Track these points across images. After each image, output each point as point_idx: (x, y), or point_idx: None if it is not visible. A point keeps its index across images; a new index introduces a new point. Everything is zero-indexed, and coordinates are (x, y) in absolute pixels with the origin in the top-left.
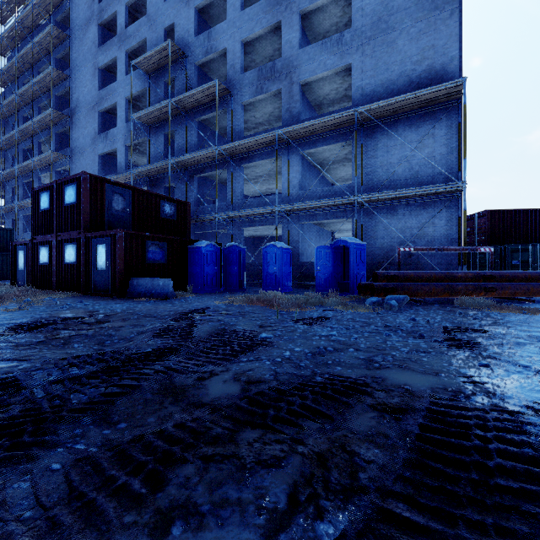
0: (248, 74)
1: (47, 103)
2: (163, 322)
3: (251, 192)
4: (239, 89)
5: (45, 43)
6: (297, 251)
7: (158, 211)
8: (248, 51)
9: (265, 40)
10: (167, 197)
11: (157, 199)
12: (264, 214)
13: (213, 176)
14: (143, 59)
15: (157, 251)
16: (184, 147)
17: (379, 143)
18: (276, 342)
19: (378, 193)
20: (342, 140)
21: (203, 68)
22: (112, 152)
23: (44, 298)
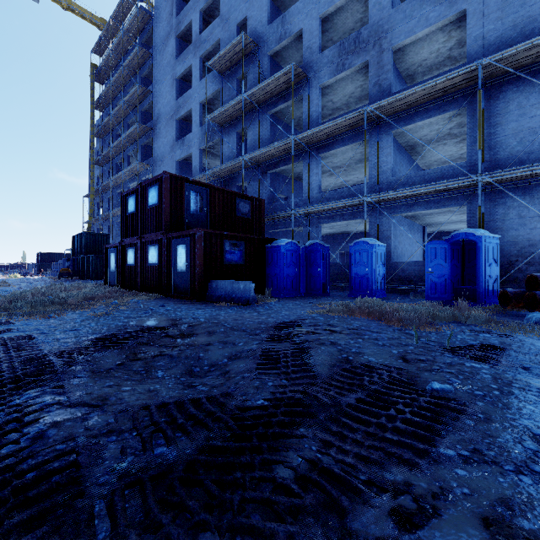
0: (327, 52)
1: (134, 119)
2: (259, 342)
3: (325, 187)
4: (316, 71)
5: (133, 64)
6: (388, 249)
7: (233, 209)
8: (325, 29)
9: (345, 11)
10: (242, 194)
11: (232, 197)
12: (346, 208)
13: (285, 171)
14: (217, 59)
15: (235, 250)
16: (256, 143)
17: (509, 105)
18: (469, 403)
19: (508, 170)
20: (452, 108)
21: (276, 58)
22: (188, 157)
23: (130, 299)
